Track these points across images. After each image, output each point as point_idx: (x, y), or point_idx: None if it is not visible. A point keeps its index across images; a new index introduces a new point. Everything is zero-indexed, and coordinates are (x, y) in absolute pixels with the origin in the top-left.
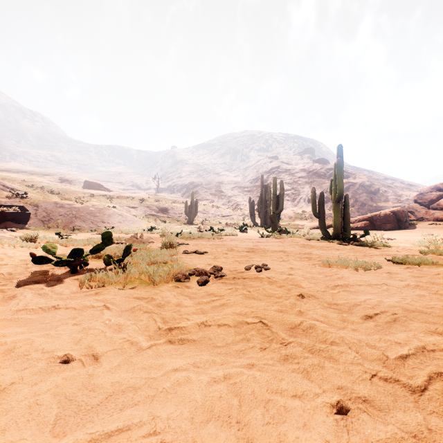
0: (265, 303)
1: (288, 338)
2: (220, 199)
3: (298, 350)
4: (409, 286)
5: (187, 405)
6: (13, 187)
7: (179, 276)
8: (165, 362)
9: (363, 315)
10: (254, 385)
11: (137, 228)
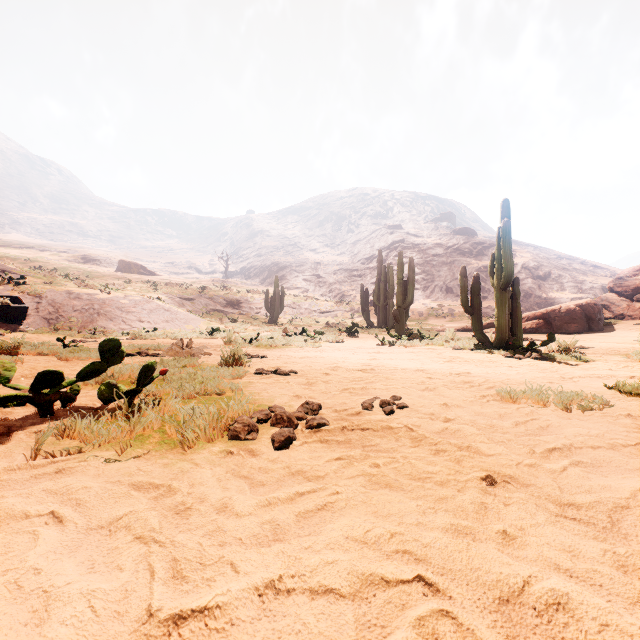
0: (416, 503)
1: None
2: (317, 288)
3: None
4: None
5: None
6: (5, 268)
7: (237, 428)
8: None
9: None
10: None
11: (192, 331)
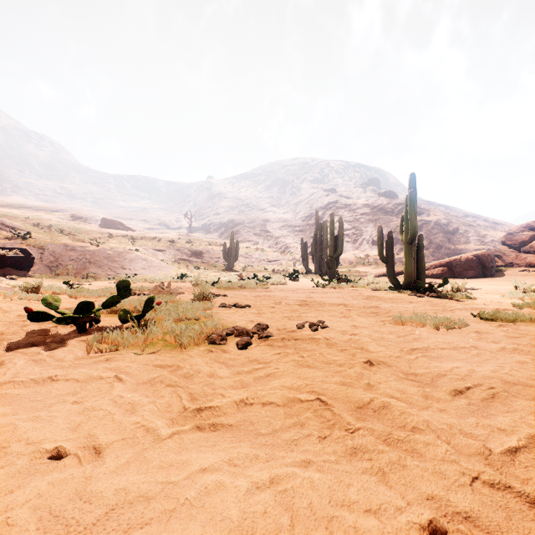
0: (323, 373)
1: (355, 422)
2: (266, 241)
3: (370, 441)
4: (505, 349)
5: (218, 526)
6: (14, 225)
7: (214, 337)
8: (191, 458)
9: (451, 390)
10: (311, 494)
11: (165, 276)
